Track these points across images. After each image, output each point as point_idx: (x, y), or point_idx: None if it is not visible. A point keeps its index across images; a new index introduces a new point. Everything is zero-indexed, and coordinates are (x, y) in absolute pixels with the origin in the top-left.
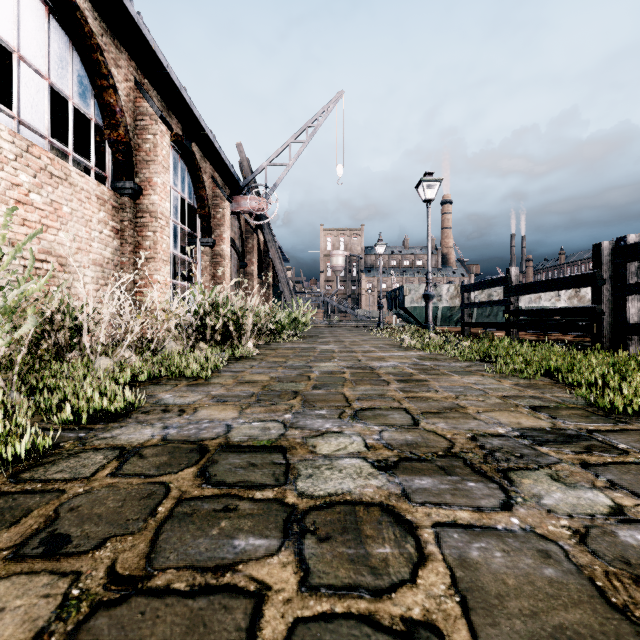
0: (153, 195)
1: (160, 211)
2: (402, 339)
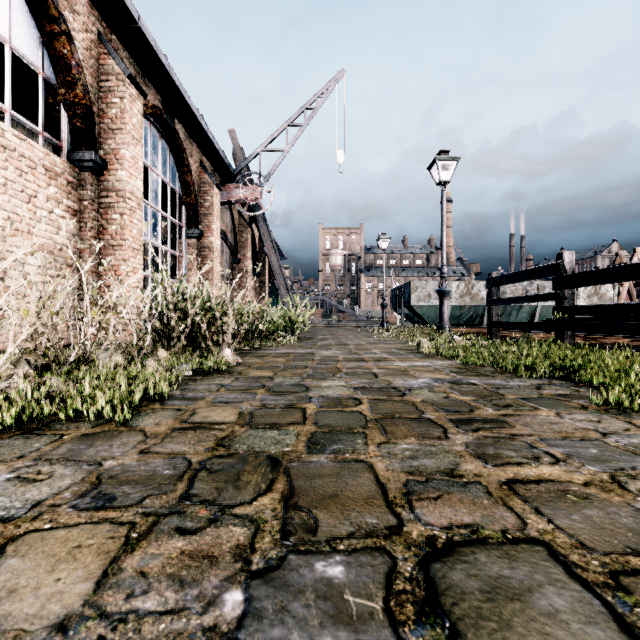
0: (120, 170)
1: (129, 190)
2: (419, 342)
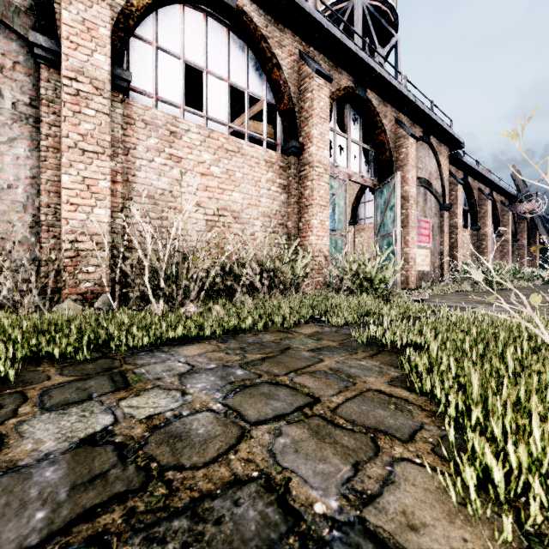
0: (486, 228)
1: (488, 234)
2: None
